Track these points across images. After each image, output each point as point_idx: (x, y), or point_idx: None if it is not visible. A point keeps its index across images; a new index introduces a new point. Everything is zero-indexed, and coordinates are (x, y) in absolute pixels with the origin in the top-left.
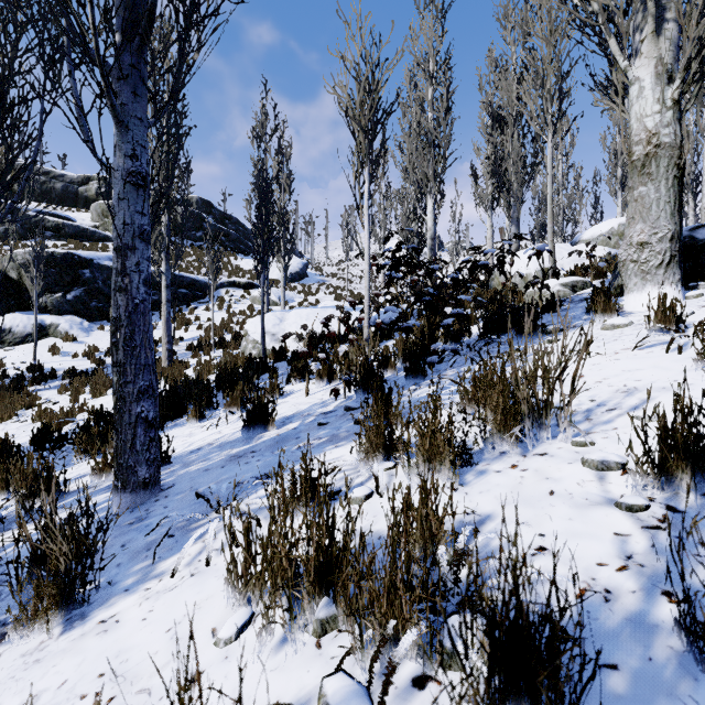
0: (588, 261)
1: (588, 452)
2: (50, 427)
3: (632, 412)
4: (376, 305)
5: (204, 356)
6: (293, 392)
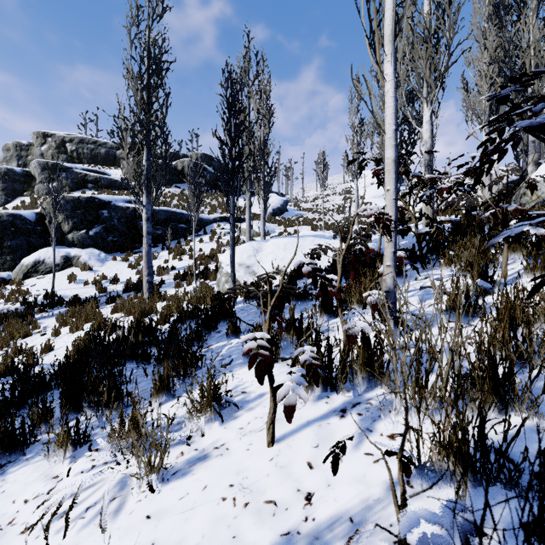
0: None
1: None
2: None
3: None
4: None
5: (186, 286)
6: (247, 401)
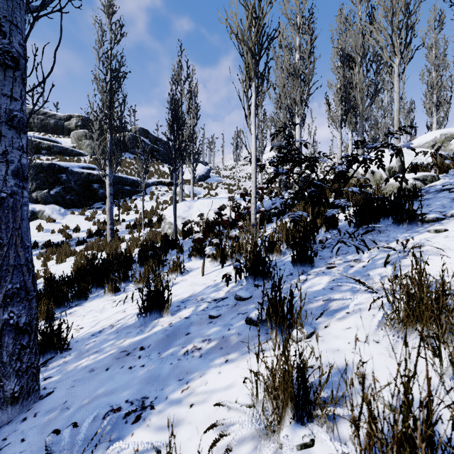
0: (424, 161)
1: None
2: None
3: None
4: (260, 196)
5: (137, 233)
6: (192, 270)
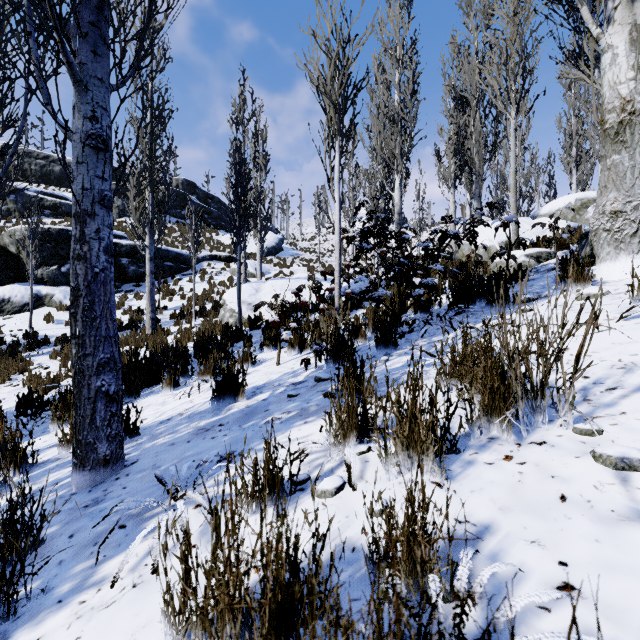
0: (549, 234)
1: (597, 442)
2: (32, 394)
3: (639, 393)
4: (346, 276)
5: (185, 324)
6: (265, 361)
